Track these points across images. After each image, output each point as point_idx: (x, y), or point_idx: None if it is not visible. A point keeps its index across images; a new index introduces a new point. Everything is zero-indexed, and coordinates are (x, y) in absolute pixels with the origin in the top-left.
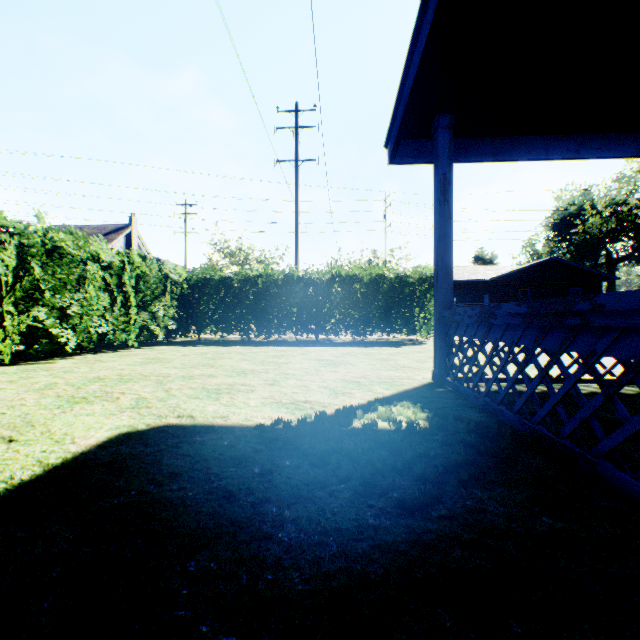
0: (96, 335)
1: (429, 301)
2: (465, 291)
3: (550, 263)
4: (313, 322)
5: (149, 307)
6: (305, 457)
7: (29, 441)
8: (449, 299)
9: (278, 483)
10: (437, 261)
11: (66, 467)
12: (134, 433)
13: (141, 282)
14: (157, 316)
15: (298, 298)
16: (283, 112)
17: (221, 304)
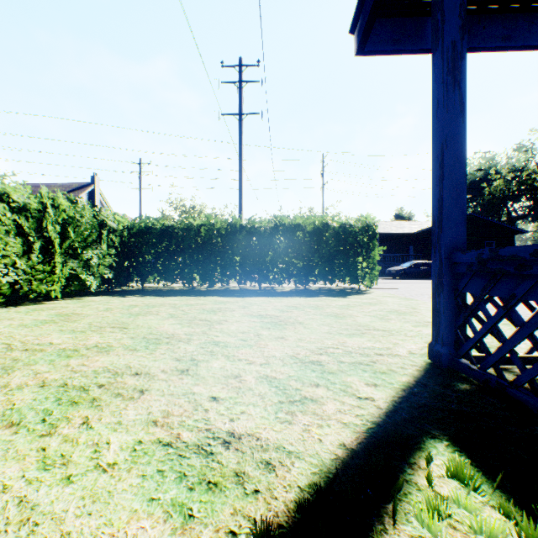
0: (7, 286)
1: (372, 250)
2: (391, 243)
3: (468, 218)
4: (256, 271)
5: (80, 255)
6: None
7: None
8: (461, 236)
9: None
10: (442, 177)
11: None
12: None
13: (70, 228)
14: (91, 265)
15: (241, 247)
16: (227, 67)
17: (163, 253)
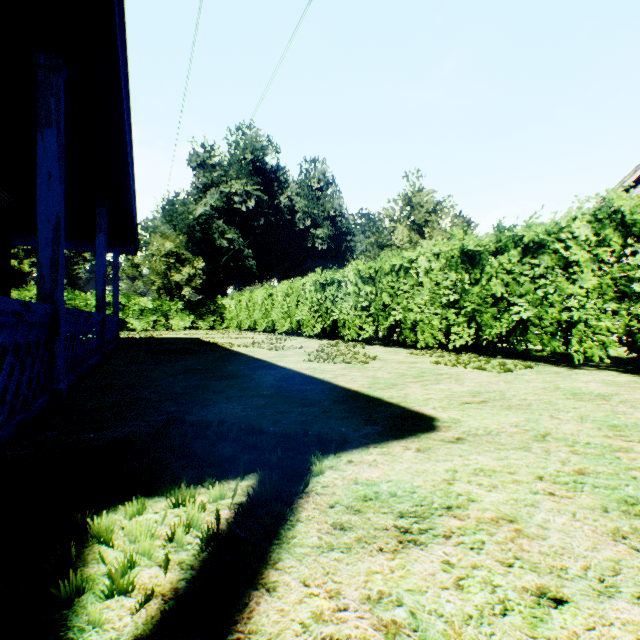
0: None
1: None
2: None
3: None
4: None
5: None
6: (262, 433)
7: (457, 404)
8: None
9: (262, 419)
10: None
11: (386, 403)
12: (427, 419)
13: None
14: None
15: None
16: None
17: None
